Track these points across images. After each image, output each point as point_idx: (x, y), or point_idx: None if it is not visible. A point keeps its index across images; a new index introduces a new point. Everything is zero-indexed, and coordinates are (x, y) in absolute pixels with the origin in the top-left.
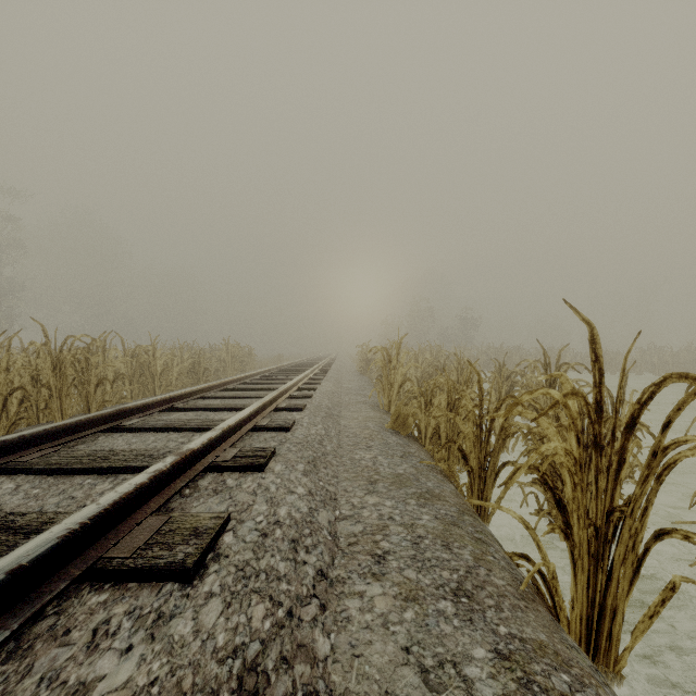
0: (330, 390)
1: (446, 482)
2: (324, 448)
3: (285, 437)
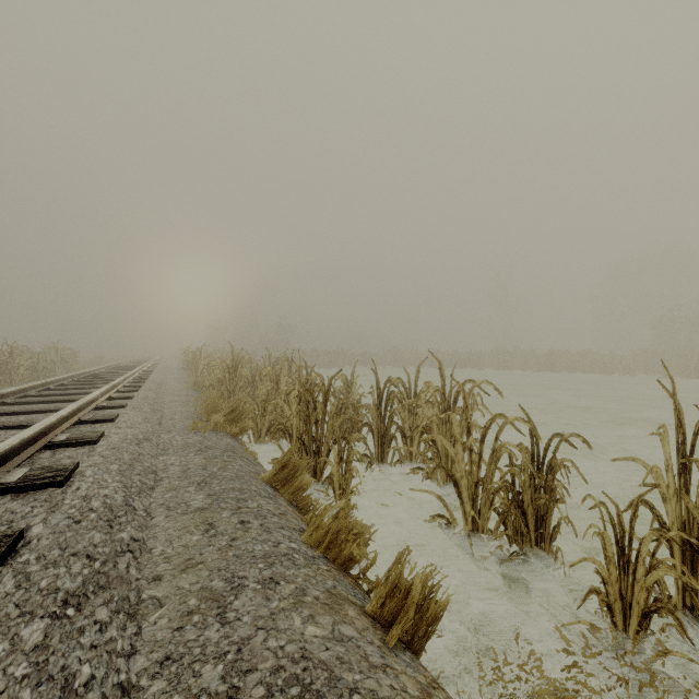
0: (159, 377)
1: None
2: (159, 391)
3: (141, 388)
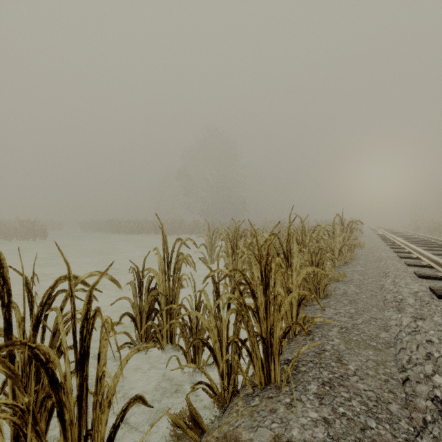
0: None
1: None
2: None
3: None
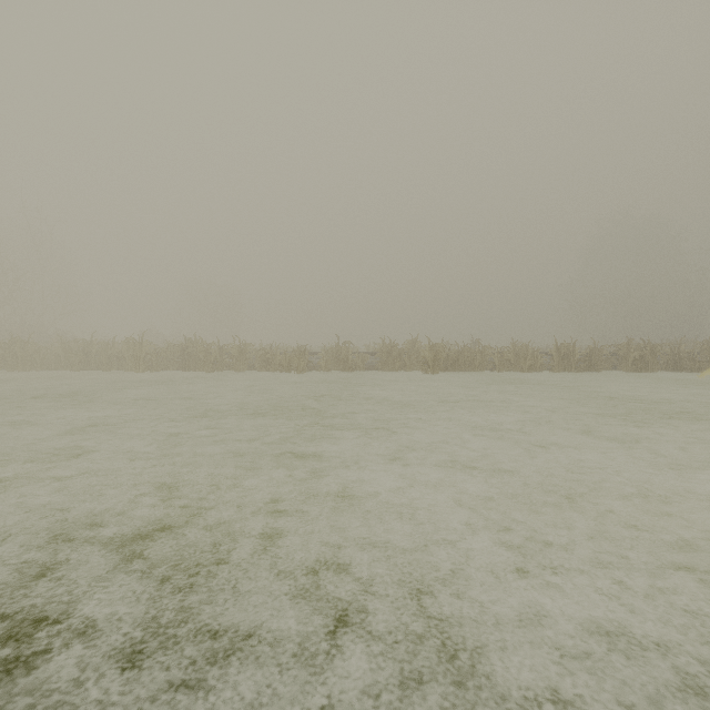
0: None
1: None
2: None
3: None
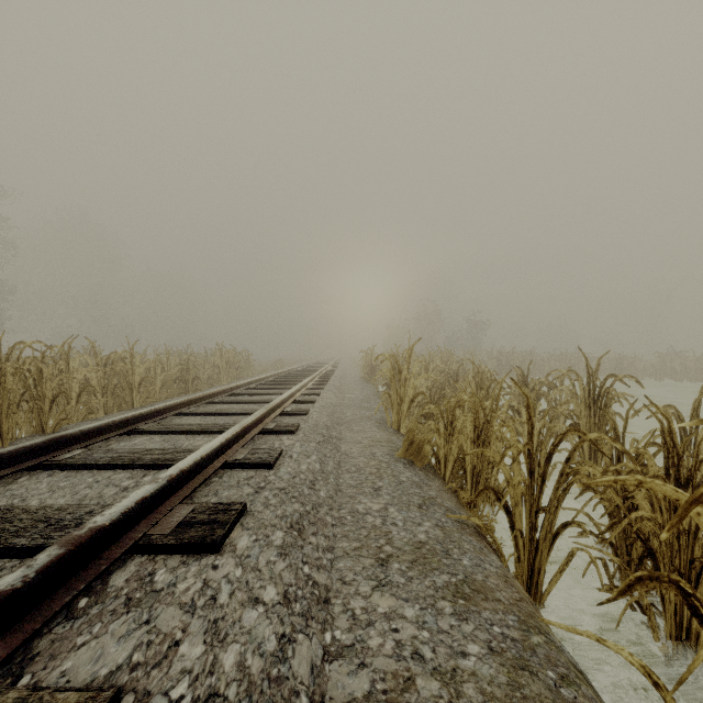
0: (330, 403)
1: (486, 551)
2: (316, 496)
3: (265, 479)
